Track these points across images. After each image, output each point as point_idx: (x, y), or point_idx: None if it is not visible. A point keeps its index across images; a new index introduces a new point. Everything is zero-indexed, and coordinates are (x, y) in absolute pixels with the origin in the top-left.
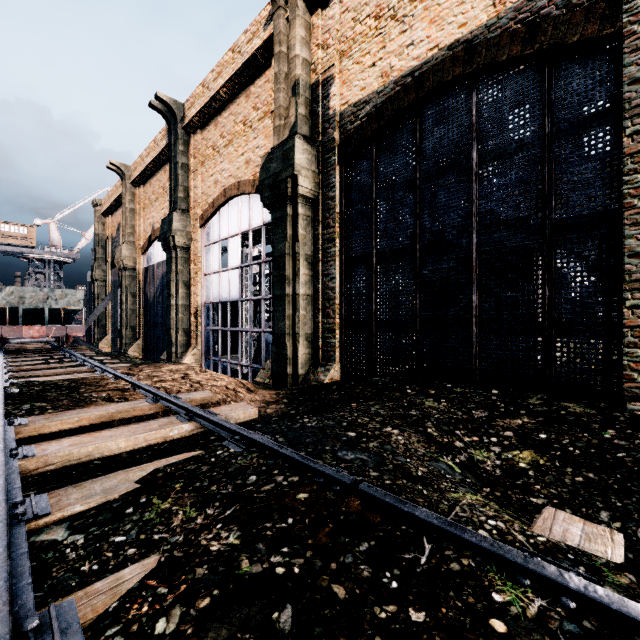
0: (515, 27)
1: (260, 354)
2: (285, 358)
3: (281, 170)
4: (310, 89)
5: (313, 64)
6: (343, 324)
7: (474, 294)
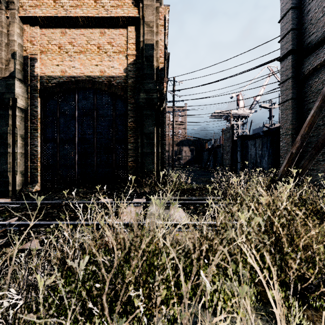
0: (106, 82)
1: None
2: (7, 183)
3: (5, 92)
4: (22, 58)
5: (24, 47)
6: (42, 166)
7: (95, 156)
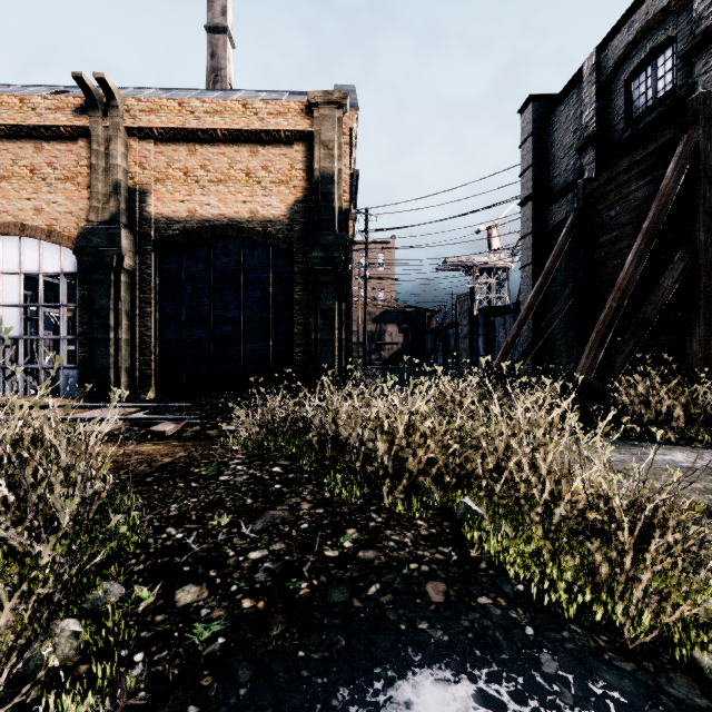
0: (260, 229)
1: (57, 388)
2: (109, 386)
3: (107, 247)
4: (128, 190)
5: (131, 173)
6: (157, 360)
7: (242, 345)
